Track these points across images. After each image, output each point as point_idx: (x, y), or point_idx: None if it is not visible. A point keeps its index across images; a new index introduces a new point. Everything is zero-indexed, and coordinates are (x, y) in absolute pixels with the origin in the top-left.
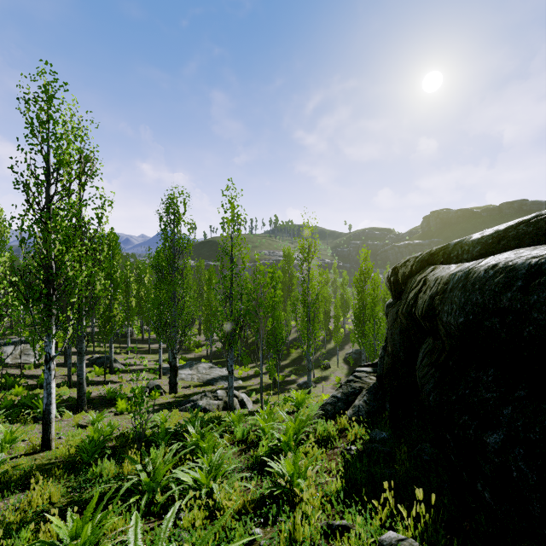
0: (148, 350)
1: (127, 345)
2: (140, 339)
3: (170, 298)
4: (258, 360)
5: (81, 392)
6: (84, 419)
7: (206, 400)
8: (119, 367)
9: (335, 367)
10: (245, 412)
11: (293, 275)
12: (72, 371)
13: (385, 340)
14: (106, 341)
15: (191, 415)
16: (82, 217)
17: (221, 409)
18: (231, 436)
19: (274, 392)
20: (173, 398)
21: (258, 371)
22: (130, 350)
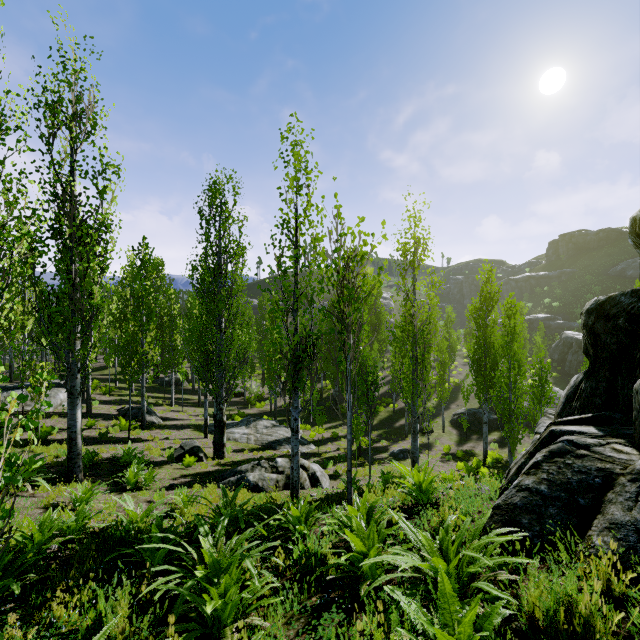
0: (198, 402)
1: (171, 394)
2: (190, 390)
3: (214, 325)
4: (336, 419)
5: (73, 452)
6: (70, 494)
7: (259, 472)
8: (155, 421)
9: (440, 431)
10: (318, 495)
11: (380, 312)
12: (90, 423)
13: (586, 377)
14: (148, 390)
15: (223, 501)
16: (69, 185)
17: (281, 488)
18: (289, 555)
19: (359, 463)
20: (216, 466)
21: (335, 433)
22: (175, 401)
